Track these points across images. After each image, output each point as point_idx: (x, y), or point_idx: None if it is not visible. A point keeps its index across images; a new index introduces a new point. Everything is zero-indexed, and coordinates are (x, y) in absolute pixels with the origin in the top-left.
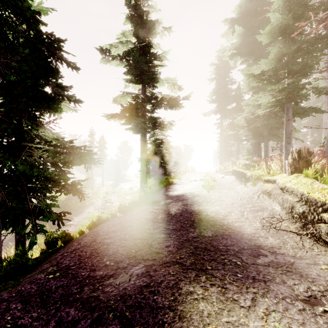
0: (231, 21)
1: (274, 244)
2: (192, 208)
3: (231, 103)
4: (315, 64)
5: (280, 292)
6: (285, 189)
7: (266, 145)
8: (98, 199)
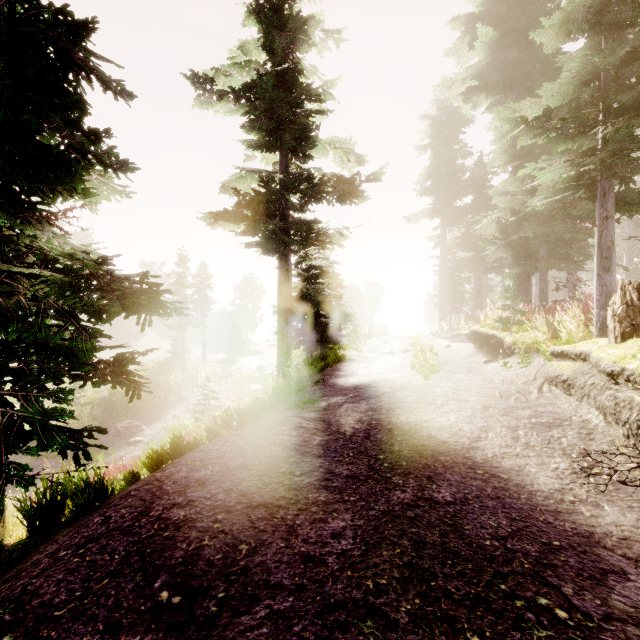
0: (467, 19)
1: (626, 527)
2: (393, 419)
3: (463, 195)
4: None
5: None
6: (622, 377)
7: (543, 279)
8: (193, 389)
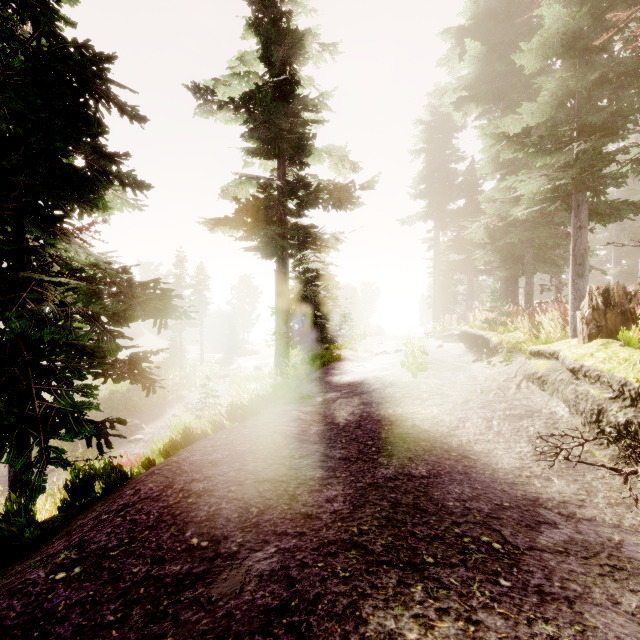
0: (457, 32)
1: (567, 494)
2: (382, 412)
3: (456, 198)
4: (638, 111)
5: (614, 634)
6: (581, 372)
7: (529, 282)
8: (192, 388)
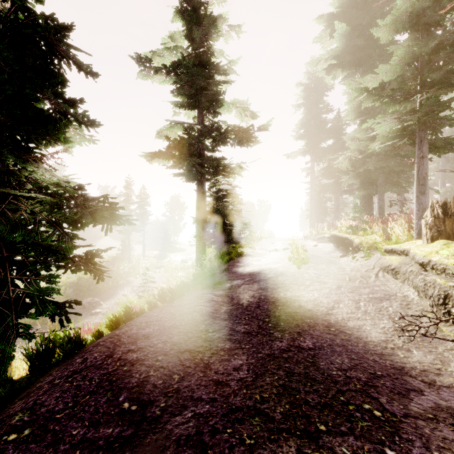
0: (328, 17)
1: (426, 364)
2: (275, 295)
3: (326, 139)
4: None
5: None
6: (429, 266)
7: (381, 199)
8: (137, 276)
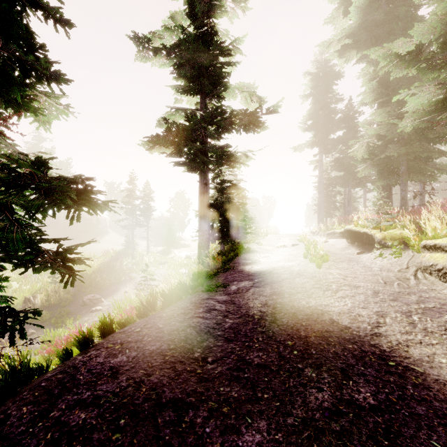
0: None
1: None
2: (295, 303)
3: (336, 130)
4: None
5: None
6: None
7: (404, 189)
8: (139, 272)
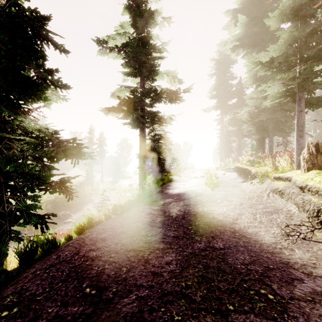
0: (233, 11)
1: (305, 259)
2: (196, 210)
3: (232, 98)
4: None
5: None
6: (306, 189)
7: (271, 141)
8: (97, 195)
